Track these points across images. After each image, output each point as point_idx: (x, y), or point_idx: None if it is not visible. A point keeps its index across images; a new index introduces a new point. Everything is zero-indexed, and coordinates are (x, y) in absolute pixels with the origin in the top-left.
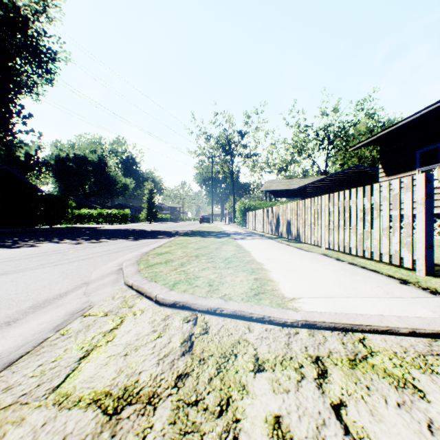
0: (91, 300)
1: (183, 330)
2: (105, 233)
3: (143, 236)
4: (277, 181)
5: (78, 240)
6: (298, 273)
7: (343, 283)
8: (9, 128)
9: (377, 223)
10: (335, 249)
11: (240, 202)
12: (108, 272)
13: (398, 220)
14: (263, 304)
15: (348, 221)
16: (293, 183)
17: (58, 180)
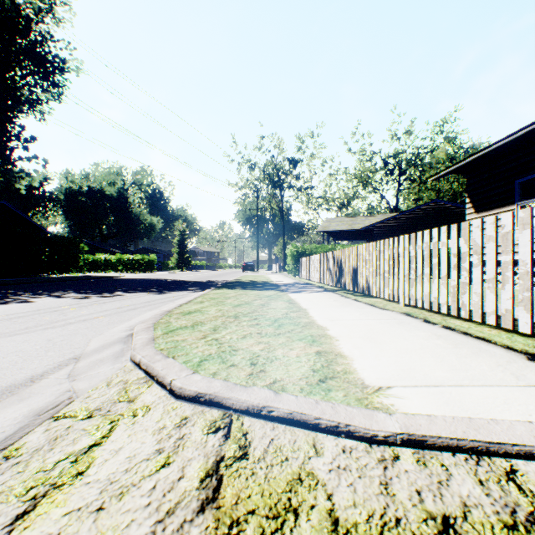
0: (74, 387)
1: (207, 449)
2: (123, 284)
3: (170, 288)
4: (337, 219)
5: (85, 294)
6: (377, 342)
7: (446, 360)
8: (7, 155)
9: (479, 271)
10: (417, 305)
11: (293, 245)
12: (112, 340)
13: (510, 268)
14: (335, 399)
15: (437, 269)
16: (357, 223)
17: (68, 219)
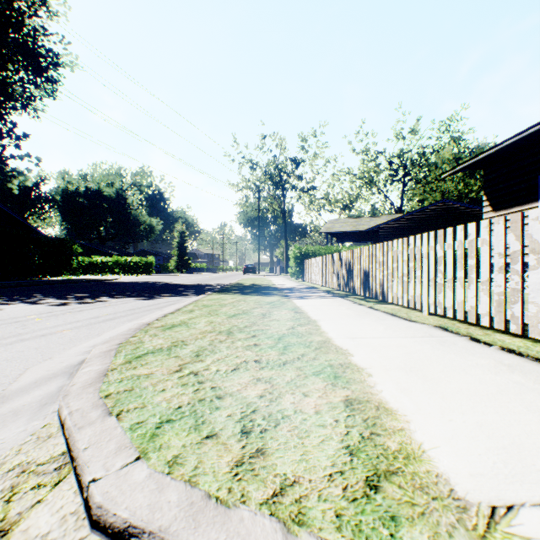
0: None
1: None
2: (114, 288)
3: (162, 293)
4: (341, 220)
5: (65, 300)
6: (428, 380)
7: None
8: None
9: (539, 275)
10: (447, 315)
11: (295, 247)
12: (55, 370)
13: None
14: None
15: (475, 271)
16: (362, 224)
17: (65, 220)
